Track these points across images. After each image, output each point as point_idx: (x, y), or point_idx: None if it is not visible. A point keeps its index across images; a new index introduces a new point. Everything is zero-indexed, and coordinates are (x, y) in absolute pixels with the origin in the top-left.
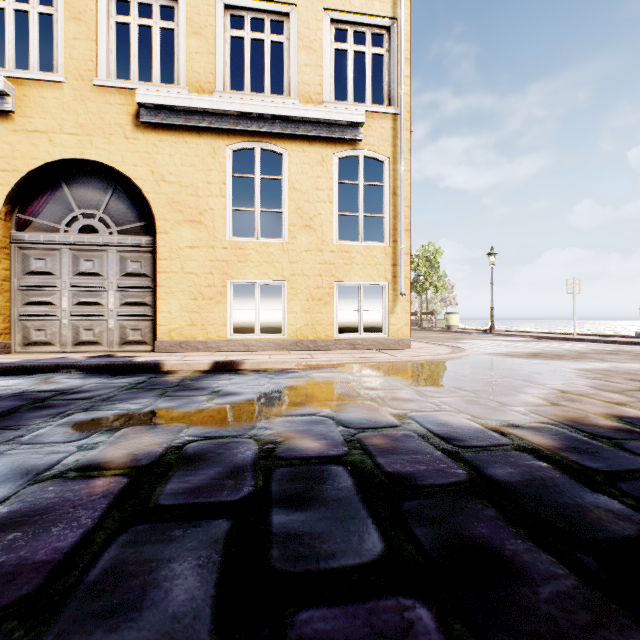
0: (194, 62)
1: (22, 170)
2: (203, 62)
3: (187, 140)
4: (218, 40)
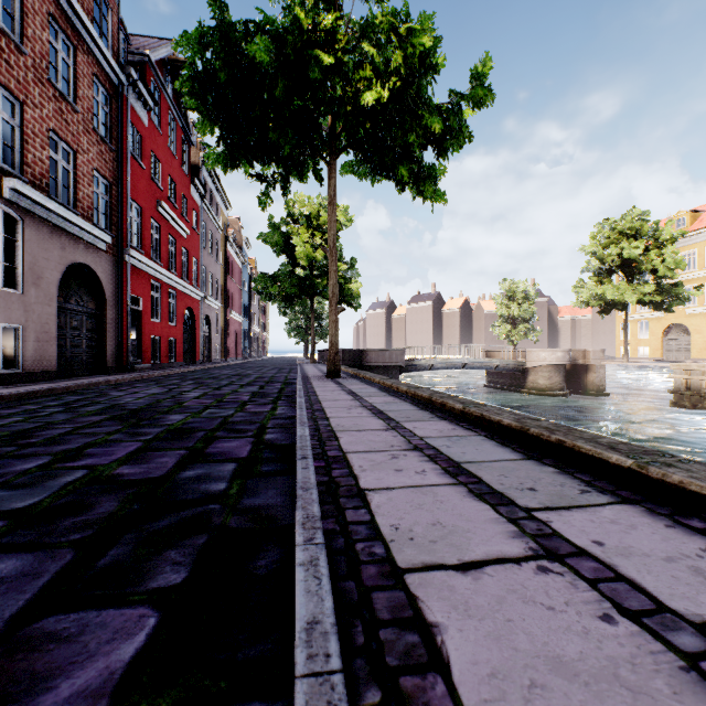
0: (698, 299)
1: (665, 327)
2: (701, 298)
3: (697, 316)
4: (705, 292)
